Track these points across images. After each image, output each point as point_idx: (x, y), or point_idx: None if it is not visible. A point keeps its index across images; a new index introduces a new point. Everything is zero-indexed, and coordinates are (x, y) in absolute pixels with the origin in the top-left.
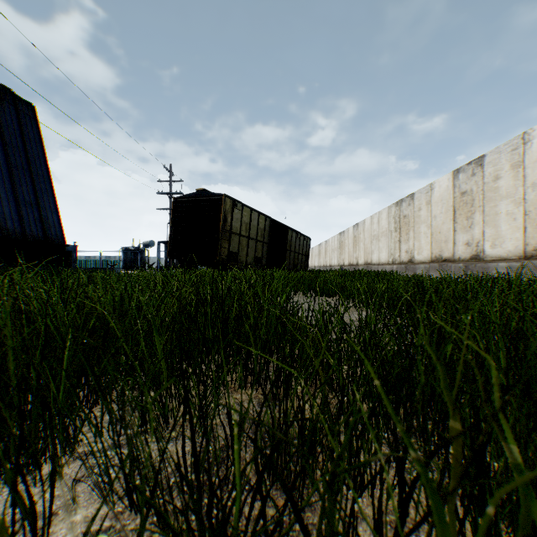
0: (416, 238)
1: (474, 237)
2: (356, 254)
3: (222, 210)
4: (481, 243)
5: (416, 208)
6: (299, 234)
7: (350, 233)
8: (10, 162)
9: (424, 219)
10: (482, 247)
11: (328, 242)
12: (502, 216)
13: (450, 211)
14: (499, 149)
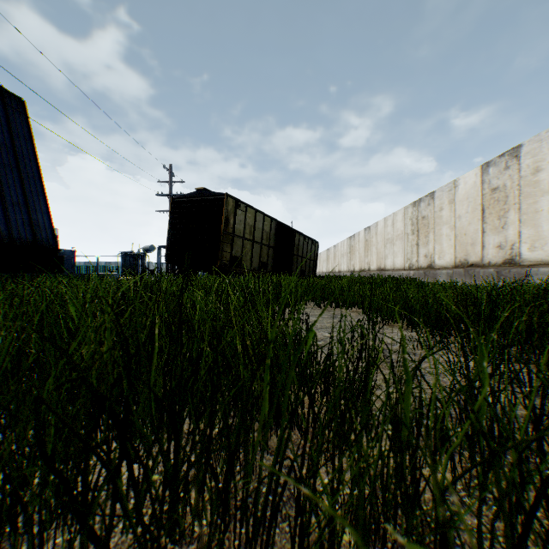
0: (437, 241)
1: (508, 239)
2: (367, 259)
3: (224, 210)
4: (516, 246)
5: (437, 208)
6: (307, 238)
7: (361, 237)
8: None
9: (447, 220)
10: (517, 250)
11: (337, 247)
12: (543, 214)
13: (477, 209)
14: (540, 137)
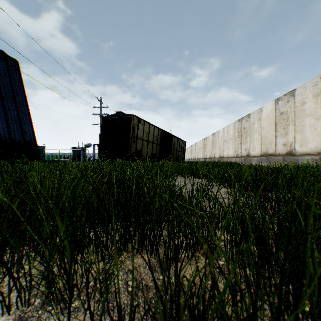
0: (251, 141)
1: (289, 141)
2: (213, 151)
3: (132, 124)
4: (293, 144)
5: (251, 123)
6: (179, 139)
7: (210, 139)
8: (2, 95)
9: (257, 130)
10: (293, 147)
11: (196, 144)
12: (307, 127)
13: (273, 124)
14: (305, 85)
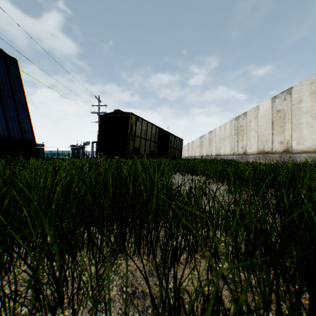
0: (248, 139)
1: (285, 138)
2: (210, 149)
3: (130, 122)
4: (290, 142)
5: (248, 121)
6: (176, 137)
7: (207, 137)
8: (2, 93)
9: (253, 127)
10: (290, 144)
11: (193, 142)
12: (303, 125)
13: (269, 122)
14: (302, 83)
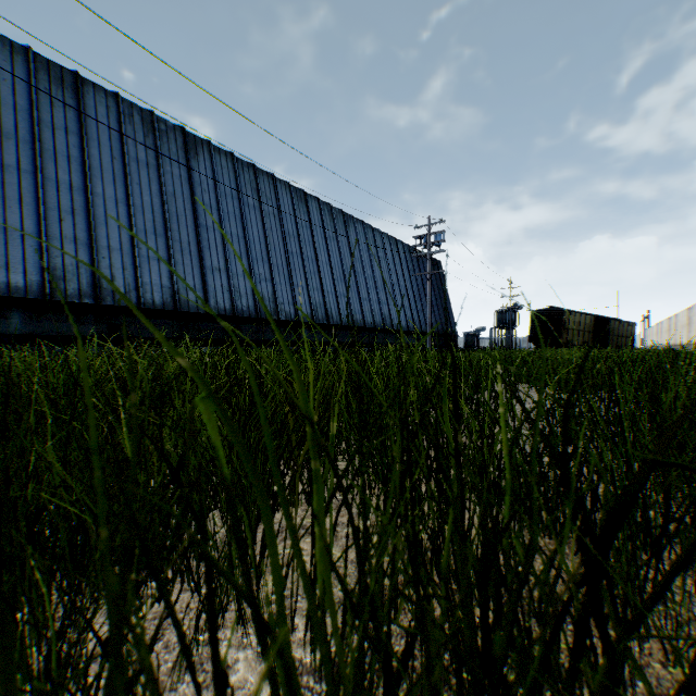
0: (691, 331)
1: None
2: (674, 337)
3: (563, 318)
4: None
5: (691, 315)
6: (621, 322)
7: (671, 320)
8: (440, 297)
9: (692, 322)
10: None
11: (661, 324)
12: None
13: None
14: None
